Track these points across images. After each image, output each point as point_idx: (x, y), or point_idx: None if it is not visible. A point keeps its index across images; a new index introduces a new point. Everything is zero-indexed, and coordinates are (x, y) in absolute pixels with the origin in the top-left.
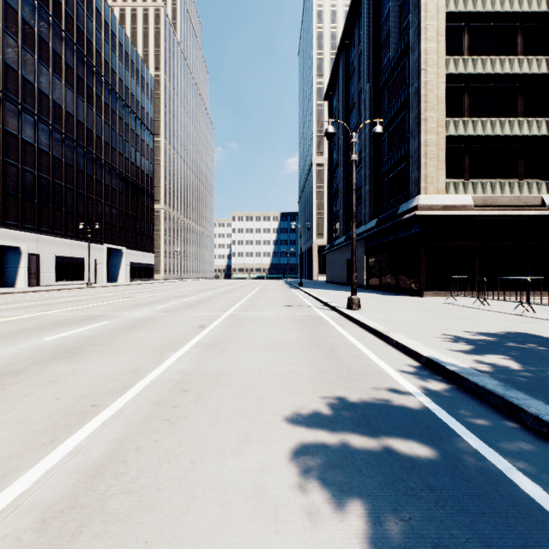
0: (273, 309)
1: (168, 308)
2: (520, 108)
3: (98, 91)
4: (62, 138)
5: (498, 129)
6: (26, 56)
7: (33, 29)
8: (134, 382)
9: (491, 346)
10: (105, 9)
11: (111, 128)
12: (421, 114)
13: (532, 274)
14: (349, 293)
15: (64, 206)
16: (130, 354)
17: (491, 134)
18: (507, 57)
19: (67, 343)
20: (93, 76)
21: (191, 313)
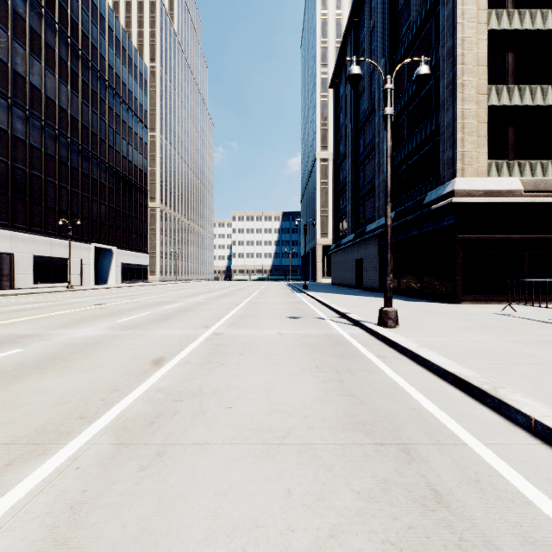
0: (274, 323)
1: (134, 321)
2: None
3: (84, 77)
4: (41, 126)
5: (551, 98)
6: None
7: (5, 2)
8: None
9: None
10: None
11: (99, 118)
12: (457, 78)
13: None
14: (365, 299)
15: (44, 200)
16: None
17: (542, 104)
18: None
19: None
20: (78, 60)
21: (159, 331)
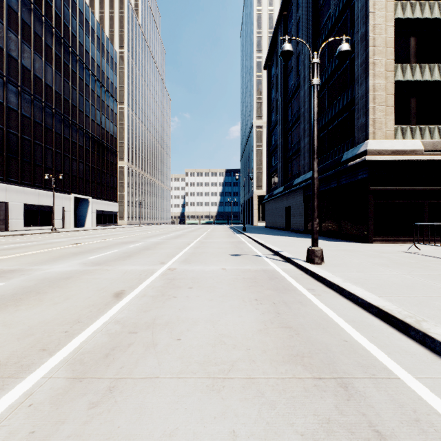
0: (218, 259)
1: (102, 258)
2: None
3: (66, 60)
4: (30, 99)
5: None
6: None
7: None
8: None
9: None
10: None
11: (78, 93)
12: (369, 58)
13: None
14: (293, 239)
15: (33, 159)
16: None
17: (439, 79)
18: None
19: None
20: (61, 46)
21: (122, 267)
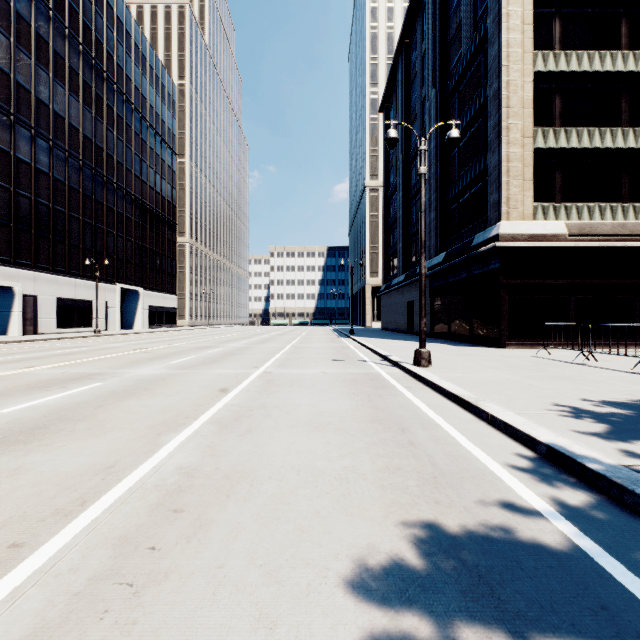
0: (318, 364)
1: (185, 363)
2: (624, 114)
3: (109, 101)
4: (65, 156)
5: (598, 141)
6: (20, 56)
7: (28, 24)
8: (100, 491)
9: (632, 424)
10: (117, 4)
11: (125, 145)
12: (502, 121)
13: (639, 319)
14: (412, 344)
15: (68, 238)
16: (113, 437)
17: (589, 146)
18: (608, 52)
19: (31, 417)
20: (103, 83)
21: (213, 370)
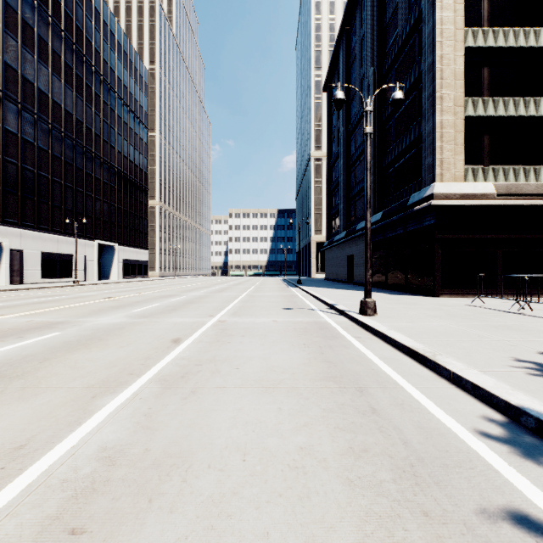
0: (269, 313)
1: (146, 311)
2: None
3: (88, 81)
4: (48, 128)
5: (522, 109)
6: (8, 40)
7: (15, 12)
8: None
9: None
10: None
11: (102, 120)
12: (436, 92)
13: None
14: (354, 293)
15: (51, 200)
16: (42, 400)
17: (515, 114)
18: (532, 29)
19: None
20: (82, 65)
21: (171, 319)
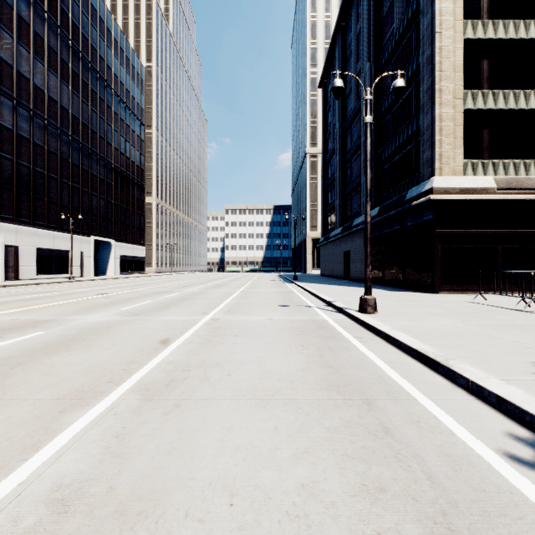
0: (265, 310)
1: (138, 309)
2: None
3: (84, 77)
4: (44, 124)
5: (523, 102)
6: (3, 35)
7: (11, 7)
8: None
9: None
10: None
11: (98, 116)
12: (435, 84)
13: None
14: (351, 289)
15: (47, 196)
16: (1, 417)
17: (515, 107)
18: (532, 20)
19: None
20: (79, 62)
21: (162, 317)
